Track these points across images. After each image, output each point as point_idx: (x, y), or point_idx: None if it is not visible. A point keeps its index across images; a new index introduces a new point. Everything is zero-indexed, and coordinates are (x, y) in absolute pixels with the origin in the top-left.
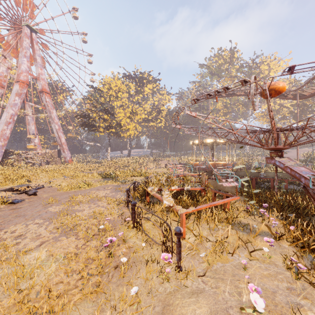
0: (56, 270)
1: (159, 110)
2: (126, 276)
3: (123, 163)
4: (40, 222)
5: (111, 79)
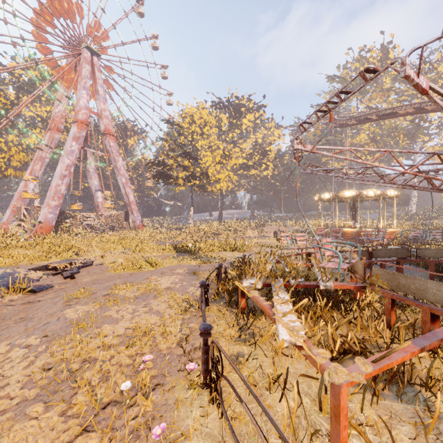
0: None
1: (264, 152)
2: None
3: (211, 229)
4: (34, 343)
5: (195, 109)
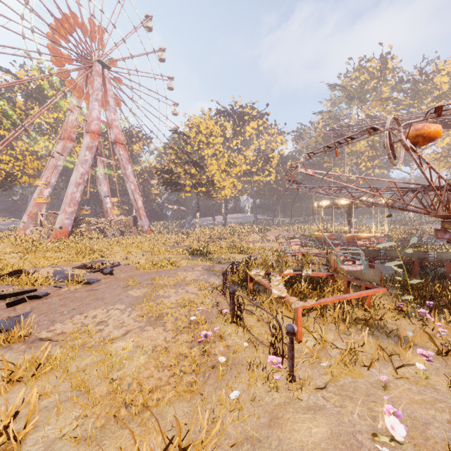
0: (145, 364)
1: (267, 158)
2: (225, 379)
3: (216, 234)
4: (121, 307)
5: (201, 119)
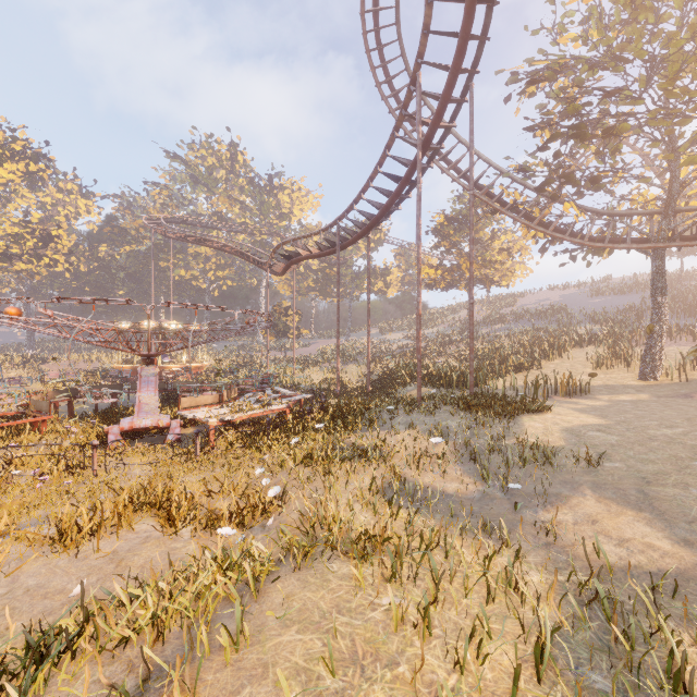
0: None
1: (48, 236)
2: None
3: None
4: None
5: None
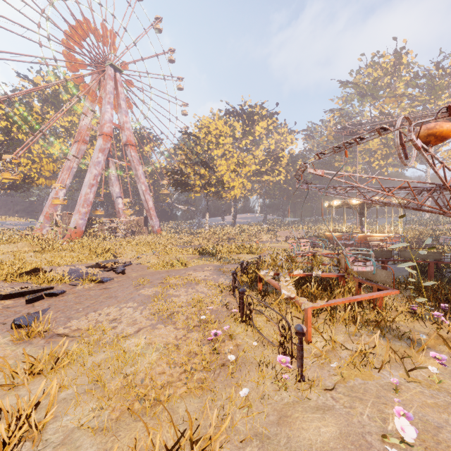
0: (157, 360)
1: (277, 158)
2: (234, 378)
3: (225, 234)
4: (133, 306)
5: (210, 120)
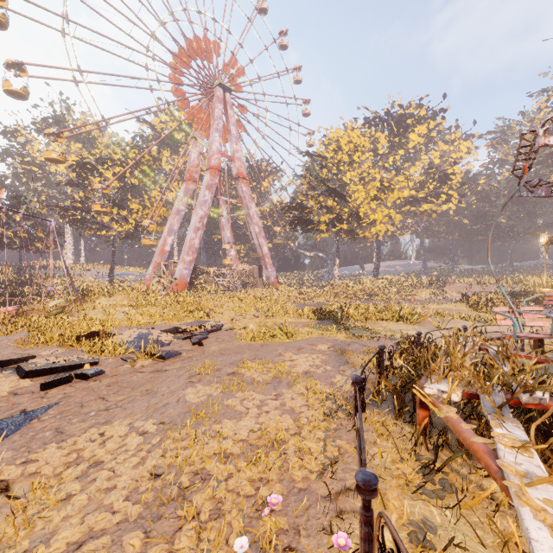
0: None
1: (444, 176)
2: None
3: (363, 288)
4: (150, 430)
5: (341, 131)
